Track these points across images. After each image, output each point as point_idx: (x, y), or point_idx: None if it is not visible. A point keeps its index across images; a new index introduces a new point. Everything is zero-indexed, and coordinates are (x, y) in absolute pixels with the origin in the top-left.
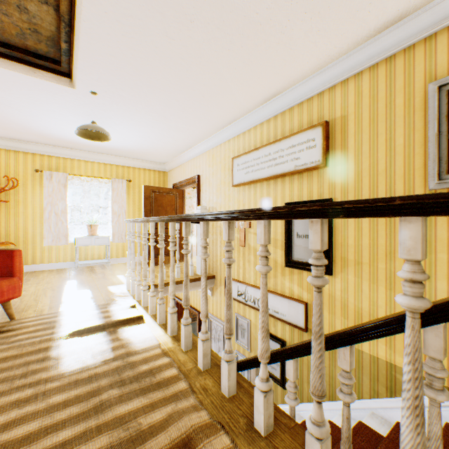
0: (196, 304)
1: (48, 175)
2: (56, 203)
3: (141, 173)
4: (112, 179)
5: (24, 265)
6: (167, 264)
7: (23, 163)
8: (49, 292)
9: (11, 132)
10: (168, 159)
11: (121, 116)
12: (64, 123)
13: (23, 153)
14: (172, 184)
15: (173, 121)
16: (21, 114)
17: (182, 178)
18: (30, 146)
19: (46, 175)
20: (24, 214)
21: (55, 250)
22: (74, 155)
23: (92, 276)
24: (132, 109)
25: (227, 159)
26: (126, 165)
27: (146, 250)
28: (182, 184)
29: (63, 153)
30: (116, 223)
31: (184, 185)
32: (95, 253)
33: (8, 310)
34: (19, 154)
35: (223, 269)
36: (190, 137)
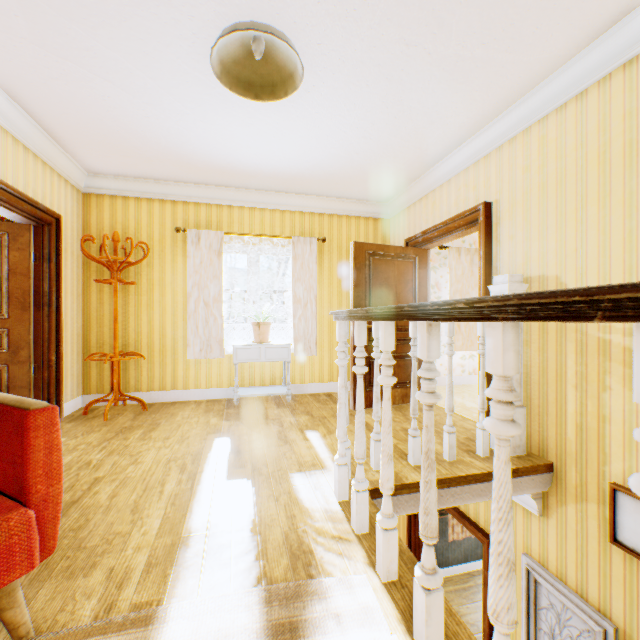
0: (475, 512)
1: (193, 237)
2: (205, 285)
3: (342, 225)
4: (293, 237)
5: (161, 391)
6: (397, 406)
7: (159, 218)
8: (171, 479)
9: (136, 161)
10: (396, 190)
11: (320, 52)
12: (208, 115)
13: (159, 201)
14: (404, 240)
15: (454, 36)
16: (133, 101)
17: (429, 223)
18: (168, 189)
19: (191, 236)
20: (161, 304)
21: (205, 366)
22: (232, 199)
23: (260, 429)
24: (353, 2)
25: (619, 124)
26: (317, 210)
27: (432, 430)
28: (429, 234)
29: (216, 196)
30: (300, 319)
31: (437, 236)
32: (265, 374)
33: (4, 612)
34: (153, 204)
35: (595, 457)
36: (476, 100)
